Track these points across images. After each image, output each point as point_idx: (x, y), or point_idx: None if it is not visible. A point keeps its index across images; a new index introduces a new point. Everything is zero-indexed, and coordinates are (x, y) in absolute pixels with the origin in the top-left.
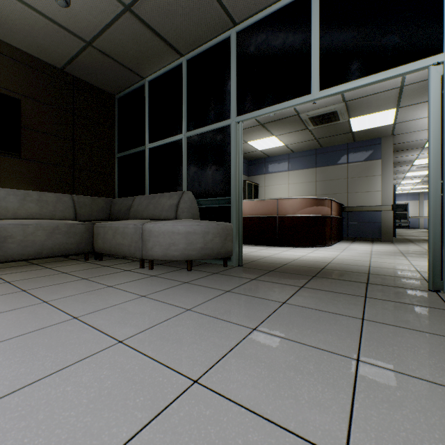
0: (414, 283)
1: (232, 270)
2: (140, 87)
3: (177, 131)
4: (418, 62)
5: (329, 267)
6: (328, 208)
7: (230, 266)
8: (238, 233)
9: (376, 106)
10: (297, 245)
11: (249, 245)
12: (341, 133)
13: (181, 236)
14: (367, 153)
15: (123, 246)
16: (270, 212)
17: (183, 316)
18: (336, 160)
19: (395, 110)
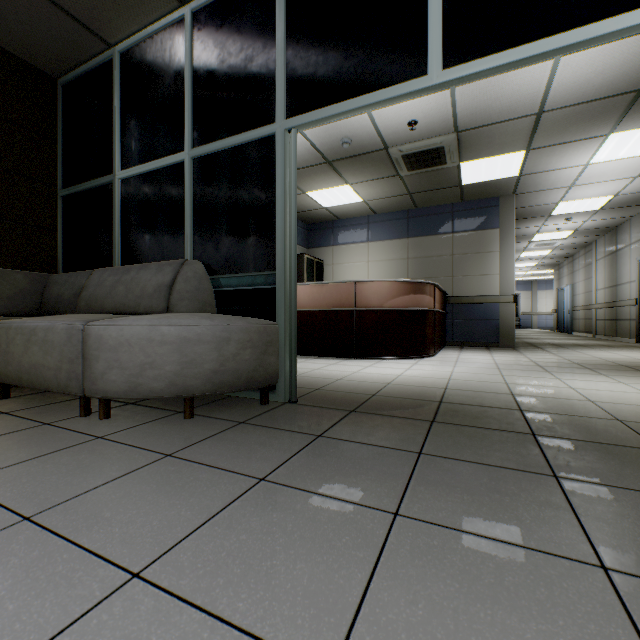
0: (610, 429)
1: (277, 412)
2: (104, 64)
3: (175, 147)
4: (629, 14)
5: (450, 398)
6: (430, 297)
7: (274, 403)
8: (290, 339)
9: (500, 144)
10: (385, 355)
11: (309, 357)
12: (446, 187)
13: (168, 347)
14: (480, 219)
15: (44, 369)
16: (342, 303)
17: (101, 620)
18: (437, 228)
19: (524, 153)
